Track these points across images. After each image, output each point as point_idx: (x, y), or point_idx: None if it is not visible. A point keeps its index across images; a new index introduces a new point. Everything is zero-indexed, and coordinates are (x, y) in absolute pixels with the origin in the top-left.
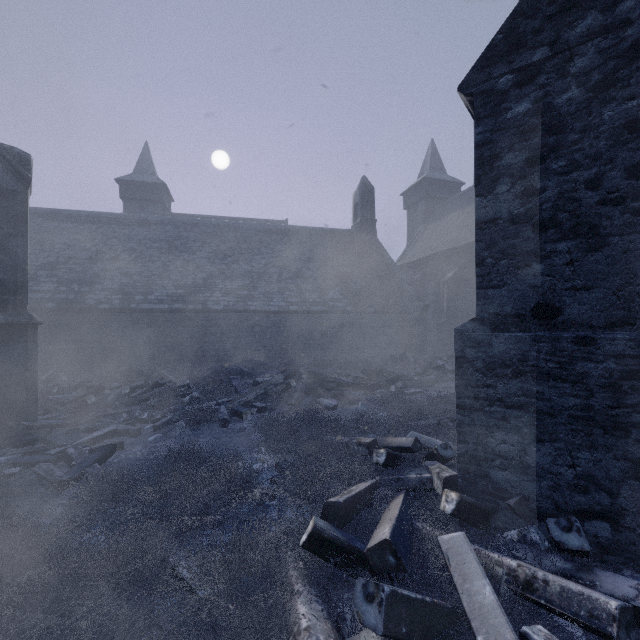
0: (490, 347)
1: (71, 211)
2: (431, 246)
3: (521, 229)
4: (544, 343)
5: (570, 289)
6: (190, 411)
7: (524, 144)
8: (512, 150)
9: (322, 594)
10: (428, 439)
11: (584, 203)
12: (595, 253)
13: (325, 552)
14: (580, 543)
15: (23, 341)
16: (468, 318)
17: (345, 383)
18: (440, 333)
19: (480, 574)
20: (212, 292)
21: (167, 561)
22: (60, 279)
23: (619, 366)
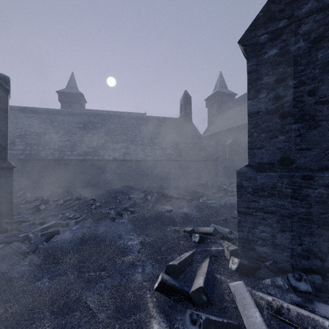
0: (255, 180)
1: (33, 108)
2: (220, 126)
3: (272, 117)
4: (285, 178)
5: (299, 149)
6: (95, 213)
7: (274, 71)
8: (267, 75)
9: (166, 316)
10: (221, 228)
11: (307, 103)
12: (313, 130)
13: (168, 293)
14: (306, 287)
15: (5, 176)
16: (239, 163)
17: (176, 198)
18: (225, 171)
19: (253, 305)
20: (107, 150)
21: (81, 298)
22: (27, 143)
23: (326, 191)
